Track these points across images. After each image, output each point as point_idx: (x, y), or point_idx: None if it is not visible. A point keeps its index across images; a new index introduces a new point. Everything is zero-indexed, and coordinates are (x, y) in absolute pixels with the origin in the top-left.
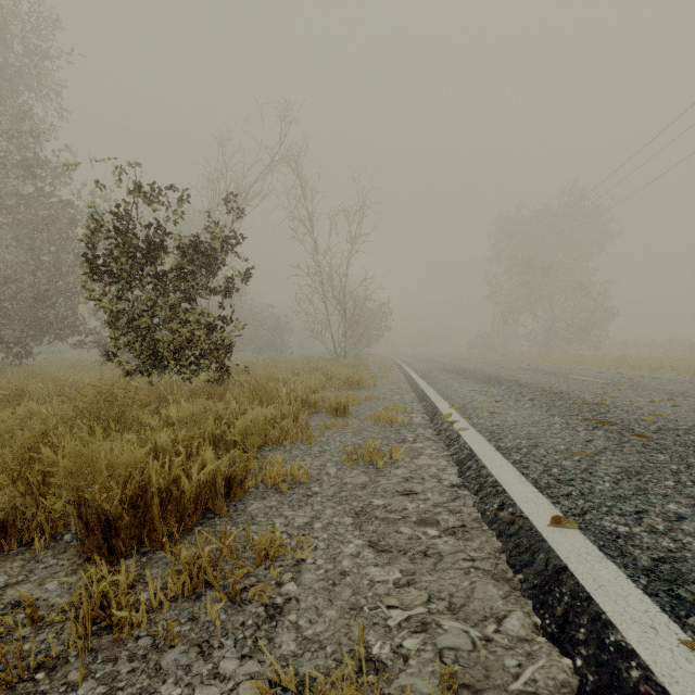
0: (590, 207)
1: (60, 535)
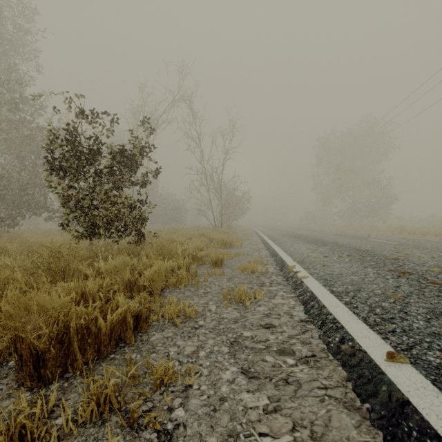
0: (379, 130)
1: (6, 362)
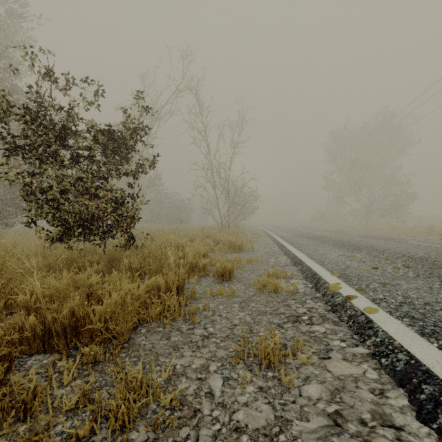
0: (398, 123)
1: None
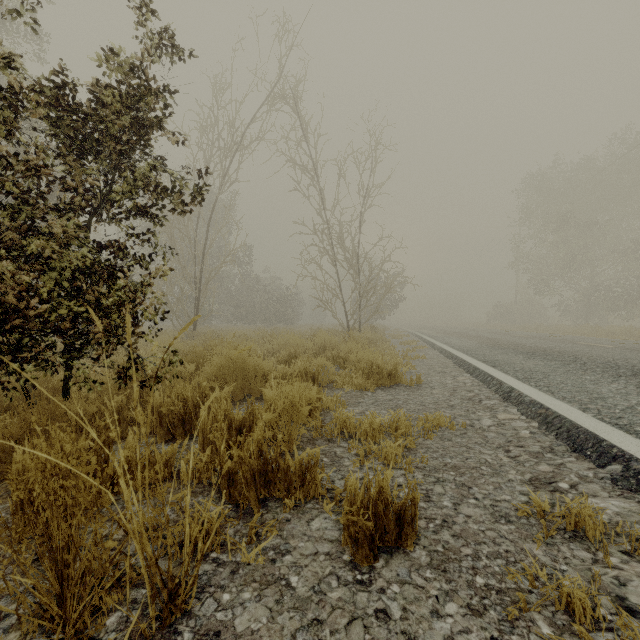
0: None
1: None
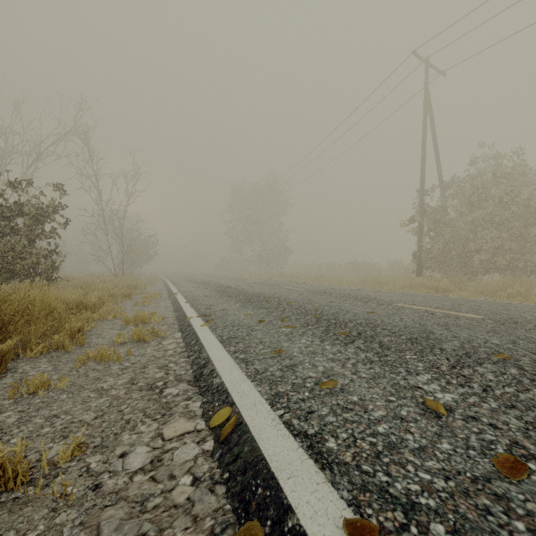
0: (279, 188)
1: None
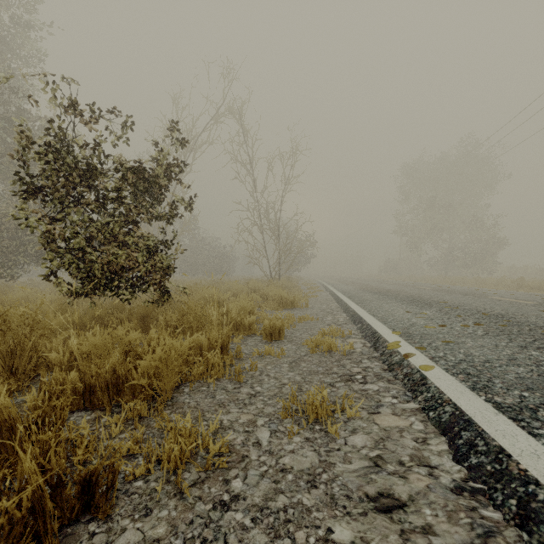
0: (484, 154)
1: None
